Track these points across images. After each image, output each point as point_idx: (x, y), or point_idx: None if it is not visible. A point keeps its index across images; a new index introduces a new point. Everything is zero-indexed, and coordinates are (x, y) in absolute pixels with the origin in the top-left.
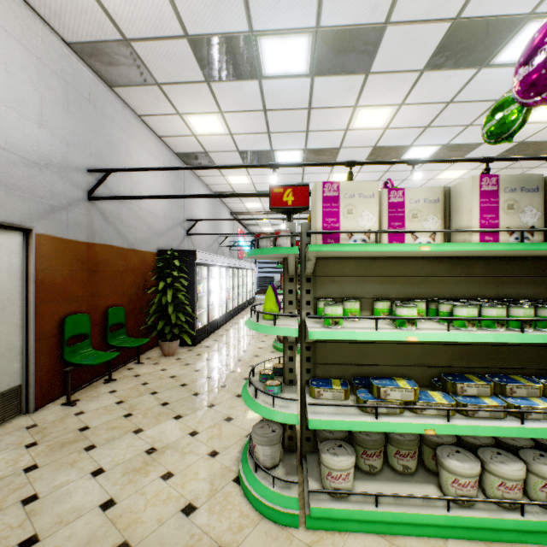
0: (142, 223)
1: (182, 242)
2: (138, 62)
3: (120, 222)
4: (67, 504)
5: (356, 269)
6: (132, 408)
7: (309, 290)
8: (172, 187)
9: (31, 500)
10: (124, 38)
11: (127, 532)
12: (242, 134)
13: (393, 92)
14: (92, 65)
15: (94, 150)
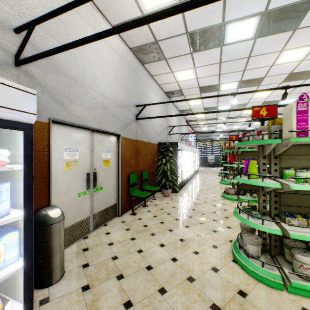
0: (152, 129)
1: (167, 138)
2: (158, 50)
3: (145, 129)
4: (156, 256)
5: (309, 151)
6: (161, 219)
7: (276, 163)
8: (163, 110)
9: (140, 251)
10: (155, 40)
11: (189, 272)
12: (203, 77)
13: None
14: (137, 56)
15: (137, 96)
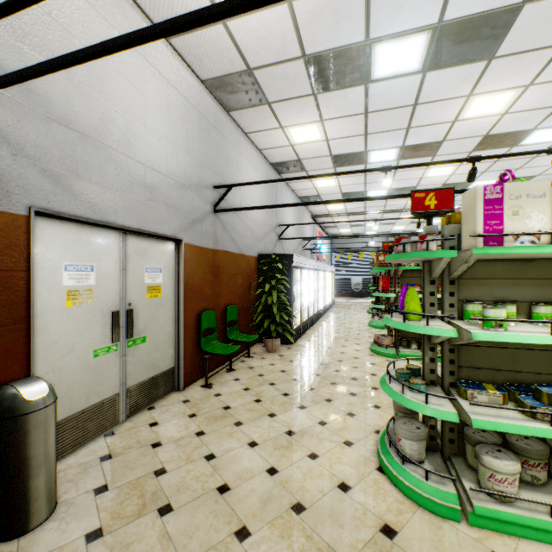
0: (247, 230)
1: (275, 246)
2: (255, 87)
3: (233, 230)
4: (240, 465)
5: (508, 271)
6: (258, 395)
7: (453, 292)
8: (268, 195)
9: (211, 457)
10: (248, 68)
11: (297, 495)
12: (338, 139)
13: (520, 74)
14: (217, 95)
15: (217, 169)
